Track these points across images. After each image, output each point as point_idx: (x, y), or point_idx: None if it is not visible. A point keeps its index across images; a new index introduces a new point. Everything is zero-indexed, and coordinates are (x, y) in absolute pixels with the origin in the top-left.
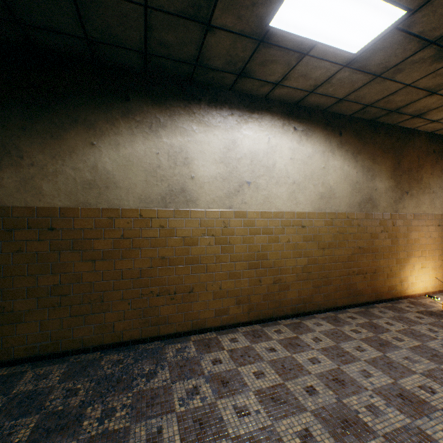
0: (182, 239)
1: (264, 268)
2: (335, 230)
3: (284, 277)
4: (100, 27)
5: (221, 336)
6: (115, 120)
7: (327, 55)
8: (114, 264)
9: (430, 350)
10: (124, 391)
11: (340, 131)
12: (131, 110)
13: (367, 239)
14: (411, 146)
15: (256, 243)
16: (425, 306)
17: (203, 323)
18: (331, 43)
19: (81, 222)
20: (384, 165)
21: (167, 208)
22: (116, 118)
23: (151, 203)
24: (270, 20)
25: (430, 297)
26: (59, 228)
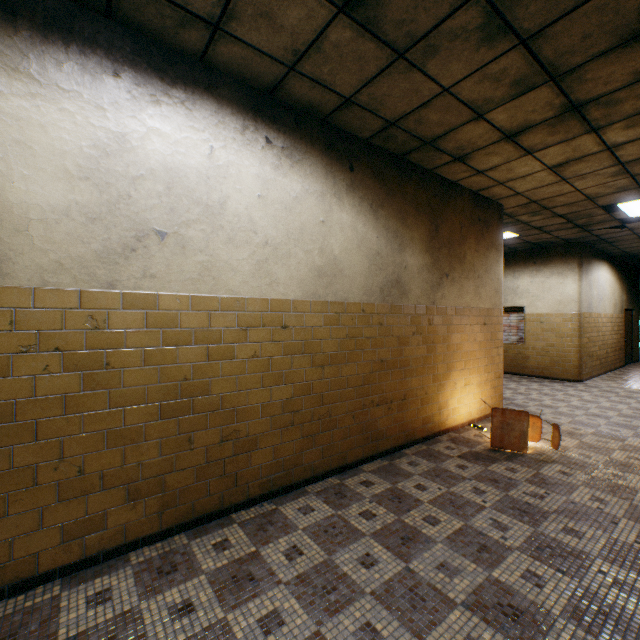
0: None
1: (200, 412)
2: (343, 332)
3: (247, 427)
4: None
5: (73, 592)
6: None
7: None
8: None
9: (476, 537)
10: None
11: (352, 164)
12: None
13: (393, 347)
14: (452, 207)
15: (181, 363)
16: (469, 445)
17: (27, 566)
18: None
19: None
20: (418, 231)
21: None
22: None
23: None
24: None
25: (476, 427)
26: None
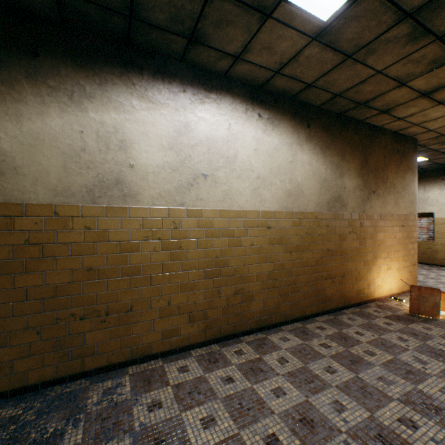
0: (117, 244)
1: (223, 276)
2: (303, 231)
3: (248, 286)
4: None
5: (169, 365)
6: (15, 82)
7: (293, 20)
8: (14, 280)
9: (403, 365)
10: None
11: (309, 123)
12: (40, 70)
13: (336, 241)
14: (378, 144)
15: (214, 248)
16: (392, 310)
17: (147, 349)
18: (298, 1)
19: None
20: (352, 163)
21: (96, 204)
22: (17, 78)
23: (73, 197)
24: None
25: (396, 299)
26: None
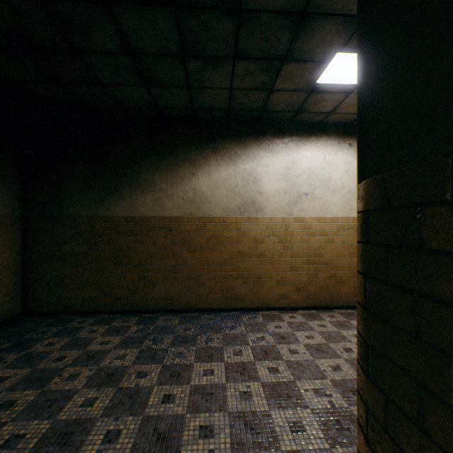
0: (252, 238)
1: (320, 264)
2: None
3: (339, 273)
4: (202, 102)
5: (283, 314)
6: (207, 156)
7: None
8: (207, 255)
9: None
10: (217, 332)
11: None
12: (217, 148)
13: None
14: None
15: (313, 244)
16: None
17: (269, 303)
18: None
19: (187, 226)
20: None
21: (242, 216)
22: (208, 154)
23: (231, 212)
24: (316, 80)
25: None
26: (174, 229)
